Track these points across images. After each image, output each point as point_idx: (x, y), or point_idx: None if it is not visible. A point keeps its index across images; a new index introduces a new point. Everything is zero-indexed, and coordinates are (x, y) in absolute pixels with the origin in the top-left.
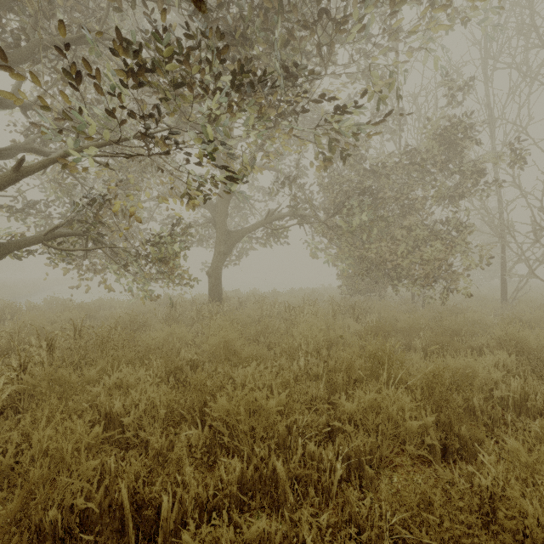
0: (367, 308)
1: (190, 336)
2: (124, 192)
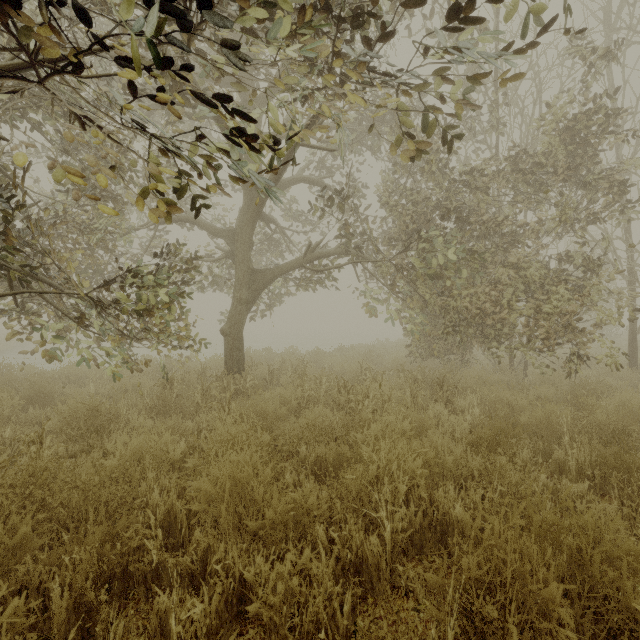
0: (456, 382)
1: (178, 451)
2: (93, 209)
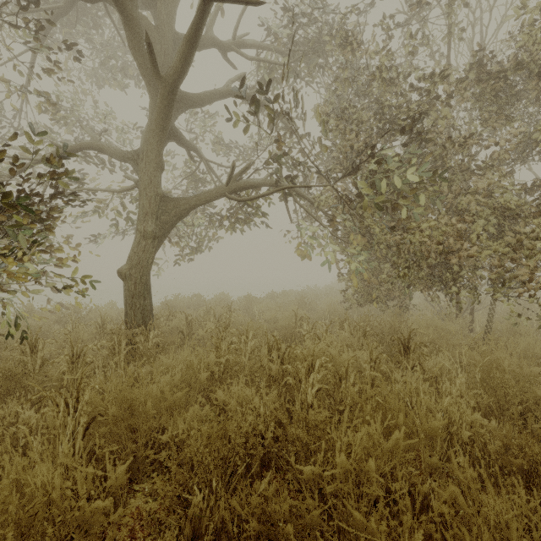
0: (412, 334)
1: None
2: None
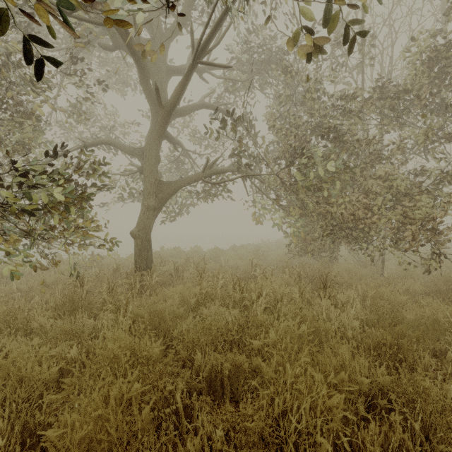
0: (333, 277)
1: (55, 369)
2: (9, 123)
